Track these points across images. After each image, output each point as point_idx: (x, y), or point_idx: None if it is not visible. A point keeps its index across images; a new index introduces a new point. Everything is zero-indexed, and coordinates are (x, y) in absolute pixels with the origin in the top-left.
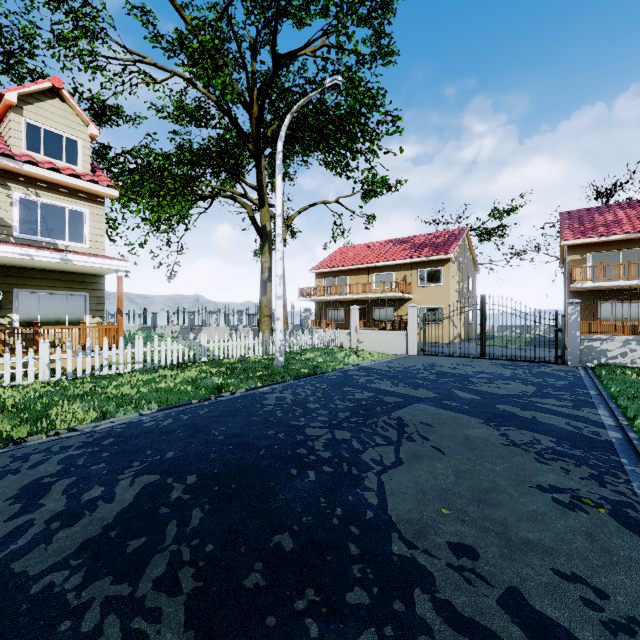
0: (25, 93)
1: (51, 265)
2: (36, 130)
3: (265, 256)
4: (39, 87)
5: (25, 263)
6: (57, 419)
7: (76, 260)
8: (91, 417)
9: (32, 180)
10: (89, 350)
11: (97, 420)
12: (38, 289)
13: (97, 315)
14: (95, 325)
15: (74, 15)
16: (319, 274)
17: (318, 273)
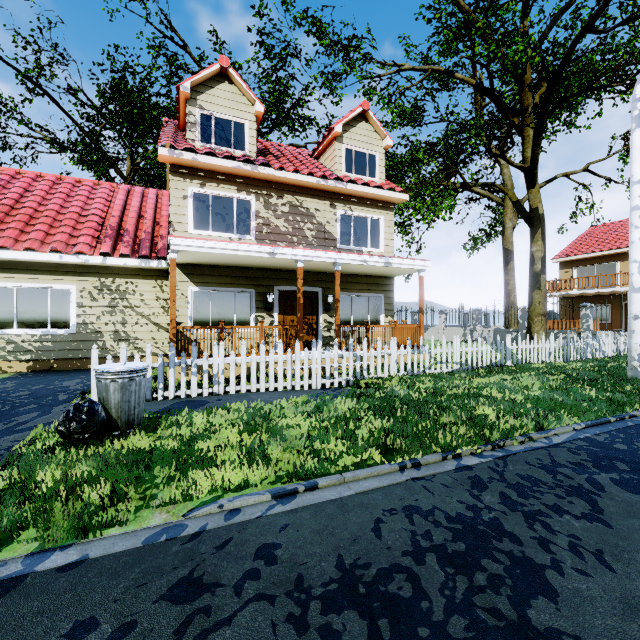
0: (344, 123)
1: (369, 270)
2: (350, 153)
3: (537, 244)
4: (354, 114)
5: (352, 269)
6: (497, 423)
7: (393, 263)
8: (530, 425)
9: (348, 197)
10: (421, 348)
11: (534, 429)
12: (351, 292)
13: (389, 315)
14: (387, 324)
15: (345, 51)
16: (565, 263)
17: (563, 262)
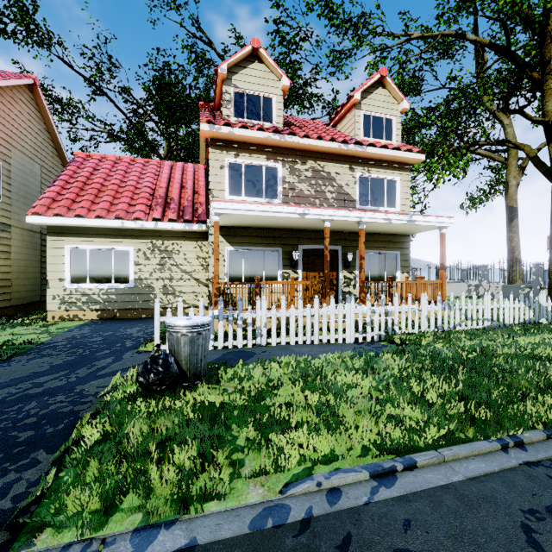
0: (362, 90)
1: (389, 228)
2: (367, 119)
3: None
4: (372, 81)
5: (372, 228)
6: None
7: (416, 220)
8: None
9: (365, 160)
10: (451, 304)
11: None
12: (369, 250)
13: (404, 271)
14: (403, 280)
15: (355, 28)
16: None
17: None
